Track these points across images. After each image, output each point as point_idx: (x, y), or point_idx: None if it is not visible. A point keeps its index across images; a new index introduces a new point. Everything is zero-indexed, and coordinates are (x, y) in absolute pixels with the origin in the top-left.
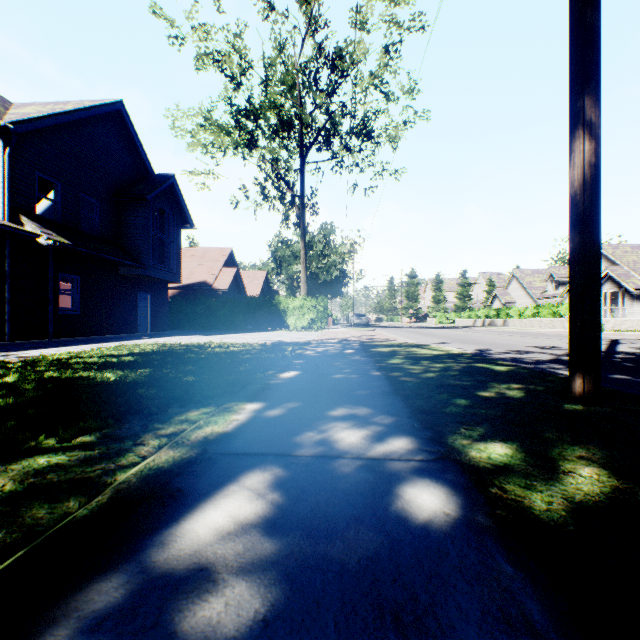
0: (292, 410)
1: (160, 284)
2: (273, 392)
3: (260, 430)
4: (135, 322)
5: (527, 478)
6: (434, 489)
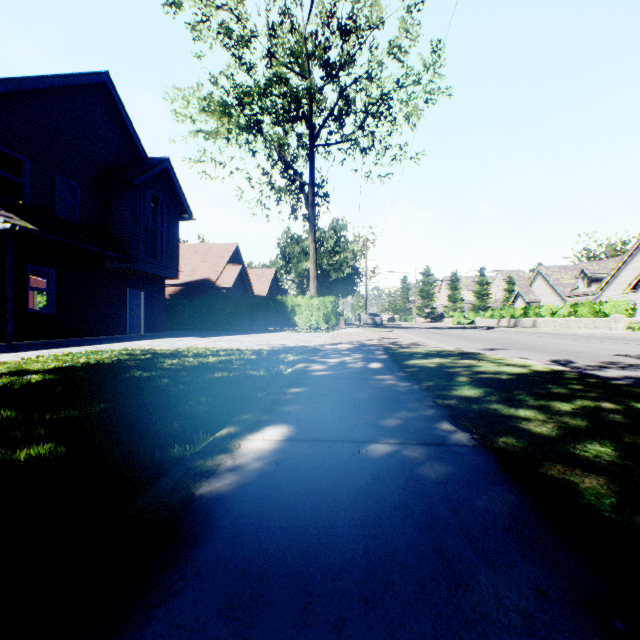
0: None
1: (155, 280)
2: (158, 592)
3: None
4: (125, 322)
5: None
6: None
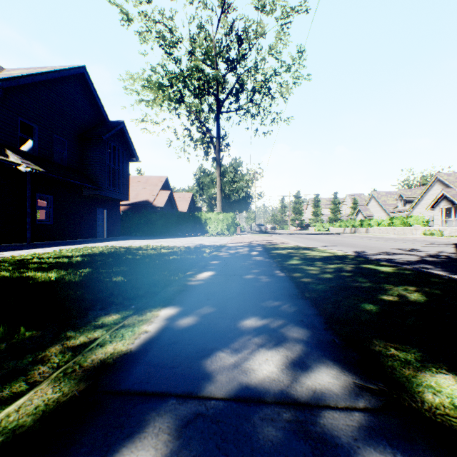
0: (205, 318)
1: (114, 202)
2: (189, 295)
3: (167, 348)
4: (95, 230)
5: None
6: None
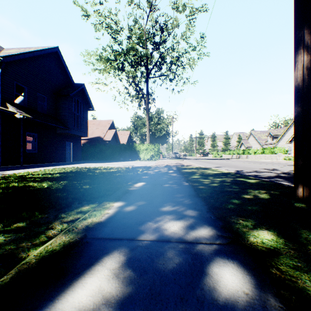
0: (140, 207)
1: (77, 137)
2: (130, 195)
3: (120, 220)
4: (65, 156)
5: (293, 260)
6: (233, 269)
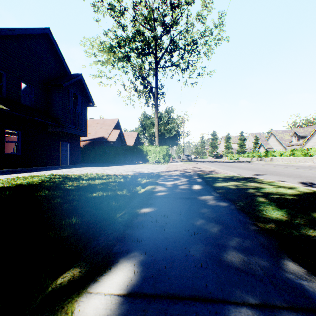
0: None
1: (75, 137)
2: None
3: None
4: (59, 159)
5: None
6: None
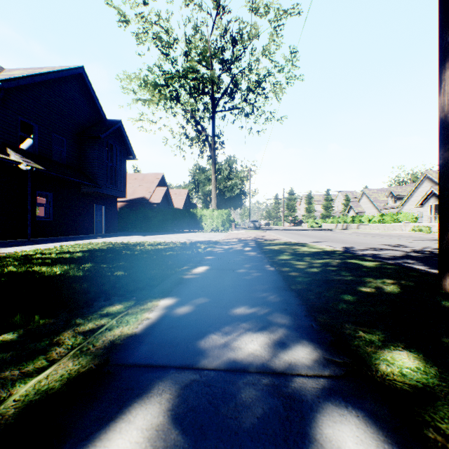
0: (199, 307)
1: (111, 199)
2: (185, 287)
3: (167, 332)
4: (93, 226)
5: None
6: (358, 430)
